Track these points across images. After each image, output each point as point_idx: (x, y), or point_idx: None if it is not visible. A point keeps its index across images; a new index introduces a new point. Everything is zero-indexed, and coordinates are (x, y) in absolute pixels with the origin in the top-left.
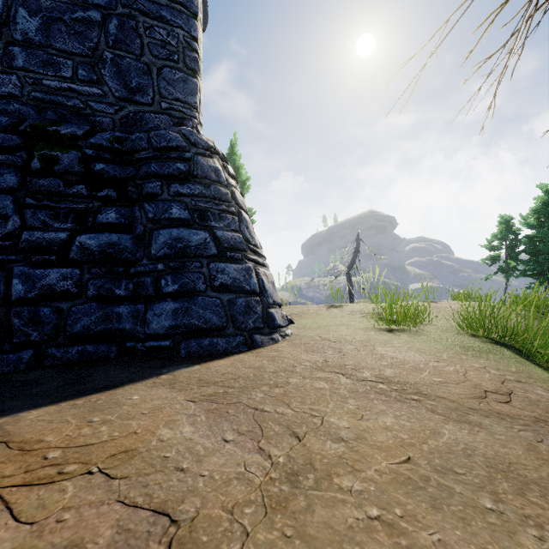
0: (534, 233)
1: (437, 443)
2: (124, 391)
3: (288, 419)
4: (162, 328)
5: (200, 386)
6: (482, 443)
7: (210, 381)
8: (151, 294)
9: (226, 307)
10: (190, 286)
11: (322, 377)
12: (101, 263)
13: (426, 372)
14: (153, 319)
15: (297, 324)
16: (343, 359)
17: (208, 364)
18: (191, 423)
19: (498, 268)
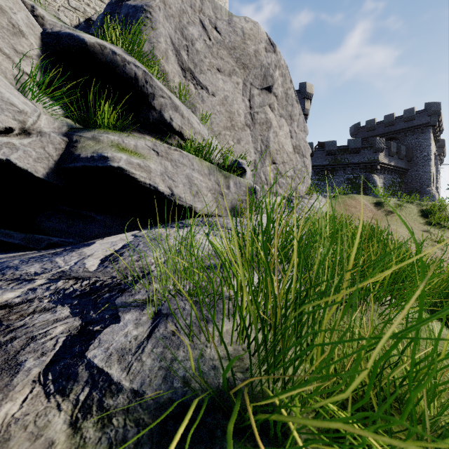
0: None
1: None
2: None
3: None
4: None
5: None
6: None
7: None
8: None
9: None
10: None
11: None
12: None
13: None
14: None
15: None
16: None
17: None
18: None
19: None
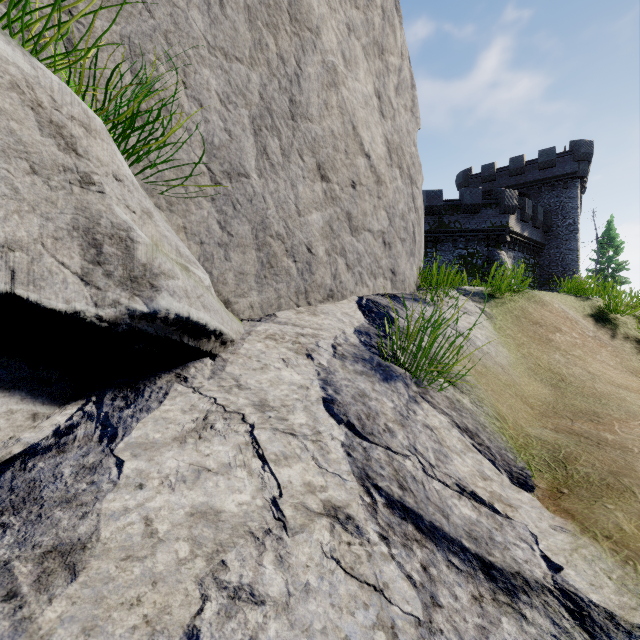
0: None
1: None
2: None
3: None
4: None
5: None
6: None
7: None
8: None
9: None
10: None
11: None
12: None
13: None
14: None
15: None
16: None
17: None
18: None
19: None
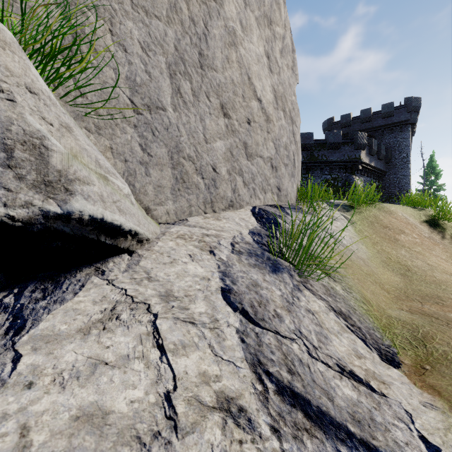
0: None
1: None
2: None
3: None
4: None
5: None
6: None
7: None
8: None
9: None
10: None
11: None
12: None
13: None
14: None
15: None
16: None
17: None
18: None
19: None
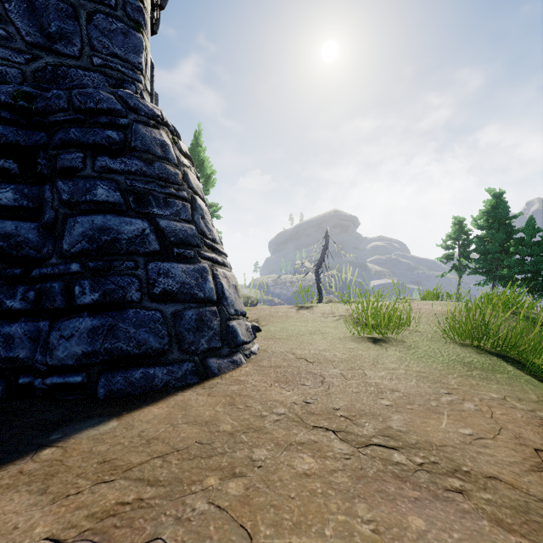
0: (484, 234)
1: None
2: None
3: None
4: (72, 357)
5: (97, 482)
6: None
7: (121, 464)
8: (59, 307)
9: (170, 323)
10: (118, 295)
11: (306, 441)
12: None
13: (445, 417)
14: (59, 343)
15: (265, 332)
16: (330, 398)
17: (133, 415)
18: None
19: (452, 266)
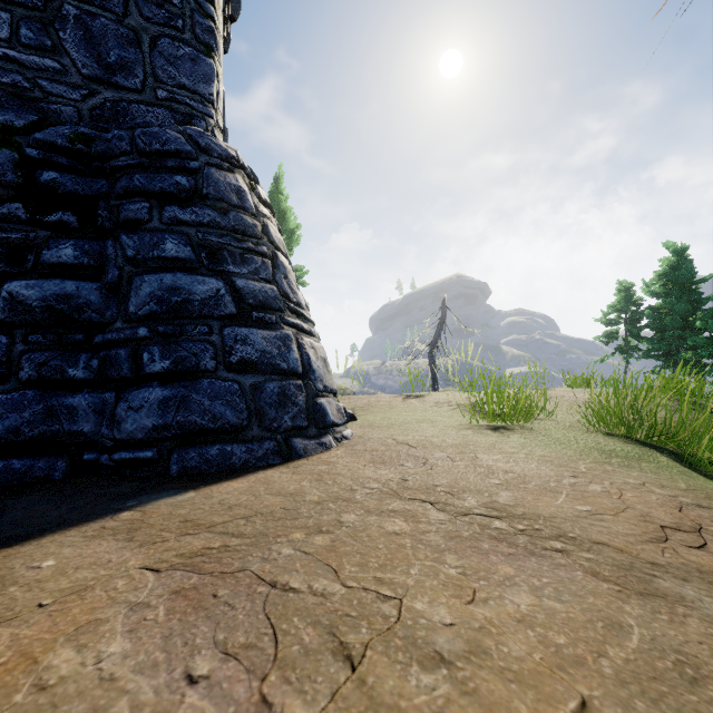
0: (660, 304)
1: (624, 654)
2: (36, 549)
3: (333, 607)
4: (141, 431)
5: (181, 534)
6: (704, 646)
7: (203, 522)
8: (126, 376)
9: (249, 396)
10: (191, 363)
11: (399, 509)
12: (47, 327)
13: (563, 496)
14: (128, 415)
15: (361, 421)
16: (431, 476)
17: (211, 488)
18: (131, 629)
19: (616, 348)
